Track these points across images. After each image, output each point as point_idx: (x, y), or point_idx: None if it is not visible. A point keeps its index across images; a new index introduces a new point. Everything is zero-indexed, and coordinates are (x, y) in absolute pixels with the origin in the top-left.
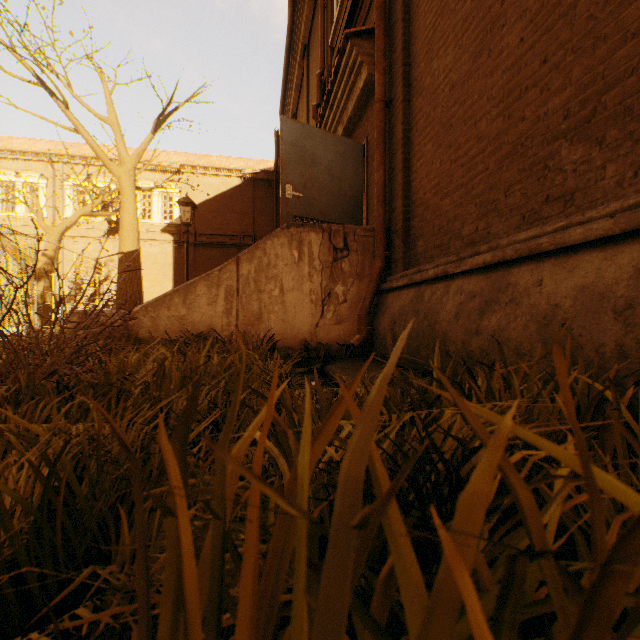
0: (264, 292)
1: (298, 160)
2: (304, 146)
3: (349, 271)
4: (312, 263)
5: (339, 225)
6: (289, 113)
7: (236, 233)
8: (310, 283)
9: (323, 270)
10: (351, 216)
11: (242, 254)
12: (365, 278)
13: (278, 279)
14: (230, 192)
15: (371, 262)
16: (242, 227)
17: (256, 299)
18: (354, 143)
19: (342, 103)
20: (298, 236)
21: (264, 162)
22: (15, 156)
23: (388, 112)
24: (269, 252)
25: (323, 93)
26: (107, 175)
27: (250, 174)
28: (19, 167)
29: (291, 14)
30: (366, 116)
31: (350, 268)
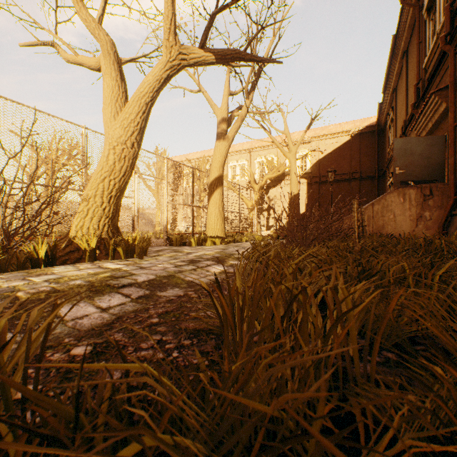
0: (385, 217)
1: (402, 155)
2: (405, 148)
3: (432, 205)
4: (410, 203)
5: (426, 184)
6: (389, 89)
7: (346, 172)
8: (409, 212)
9: (416, 206)
10: (435, 175)
11: (374, 202)
12: (443, 208)
13: (392, 211)
14: (342, 146)
15: (447, 200)
16: (350, 167)
17: (381, 220)
18: (438, 136)
19: (430, 115)
20: (402, 192)
21: (367, 119)
22: (236, 153)
23: (456, 128)
24: (387, 200)
25: (418, 93)
26: (272, 153)
27: (356, 131)
28: (237, 158)
29: (393, 42)
30: (446, 120)
31: (433, 204)
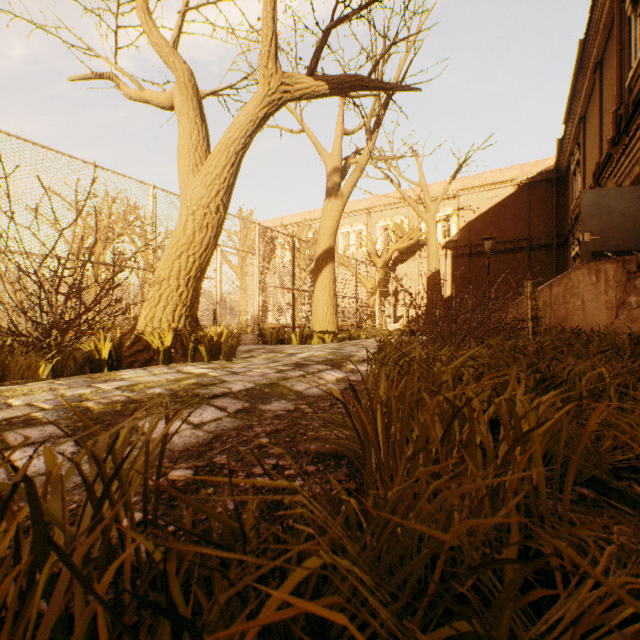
0: (568, 303)
1: (594, 214)
2: (599, 204)
3: None
4: (607, 283)
5: (631, 256)
6: (574, 118)
7: (509, 239)
8: (605, 296)
9: (616, 287)
10: None
11: (552, 282)
12: None
13: (579, 295)
14: (503, 202)
15: None
16: (515, 232)
17: (562, 308)
18: None
19: (637, 155)
20: (595, 267)
21: (540, 163)
22: (350, 215)
23: None
24: (572, 279)
25: (618, 122)
26: (402, 213)
27: (525, 180)
28: (351, 221)
29: (580, 49)
30: None
31: None
